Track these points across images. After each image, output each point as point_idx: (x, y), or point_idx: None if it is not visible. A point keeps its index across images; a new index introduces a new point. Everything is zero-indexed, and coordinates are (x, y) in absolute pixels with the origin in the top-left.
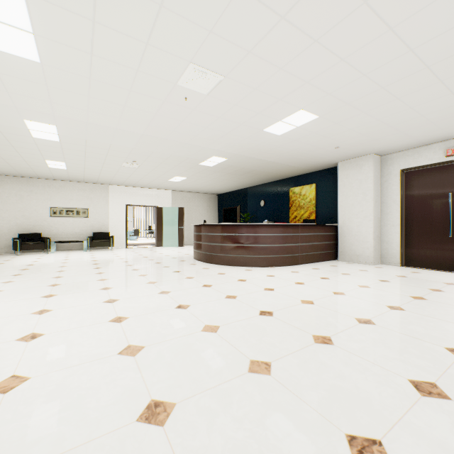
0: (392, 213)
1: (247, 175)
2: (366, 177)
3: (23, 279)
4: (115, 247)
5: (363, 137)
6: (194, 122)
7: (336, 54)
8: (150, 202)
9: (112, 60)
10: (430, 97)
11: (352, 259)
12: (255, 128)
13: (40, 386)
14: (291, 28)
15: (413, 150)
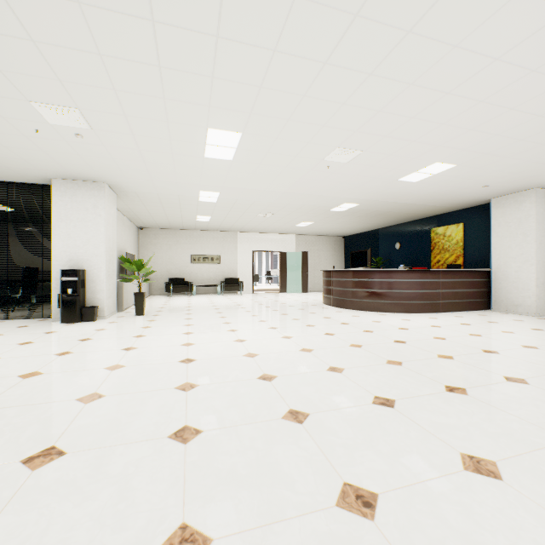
0: None
1: (379, 217)
2: (526, 215)
3: (196, 312)
4: (243, 292)
5: (515, 175)
6: (332, 180)
7: (463, 127)
8: (274, 247)
9: (280, 153)
10: None
11: (509, 310)
12: (390, 179)
13: (267, 357)
14: (420, 121)
15: None
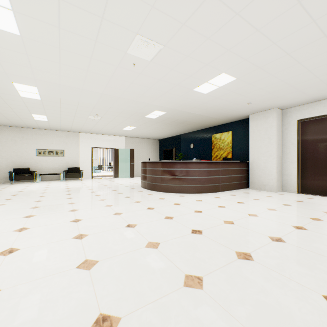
0: (291, 153)
1: (180, 125)
2: (271, 126)
3: (13, 202)
4: (84, 178)
5: (269, 95)
6: (141, 83)
7: (253, 25)
8: (109, 145)
9: (75, 33)
10: (325, 62)
11: (260, 188)
12: (187, 88)
13: (7, 298)
14: (218, 2)
15: (307, 104)
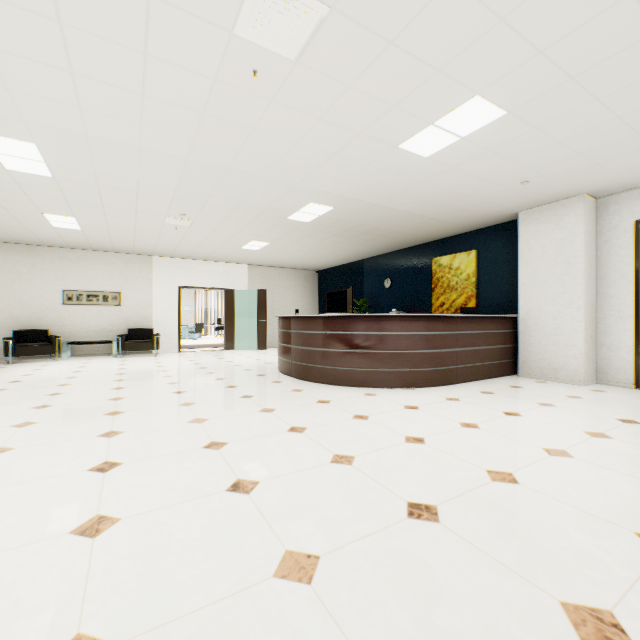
0: (619, 296)
1: (364, 238)
2: (571, 235)
3: None
4: (163, 350)
5: (578, 158)
6: (275, 130)
7: None
8: (216, 282)
9: None
10: None
11: (545, 375)
12: (385, 141)
13: None
14: None
15: None
